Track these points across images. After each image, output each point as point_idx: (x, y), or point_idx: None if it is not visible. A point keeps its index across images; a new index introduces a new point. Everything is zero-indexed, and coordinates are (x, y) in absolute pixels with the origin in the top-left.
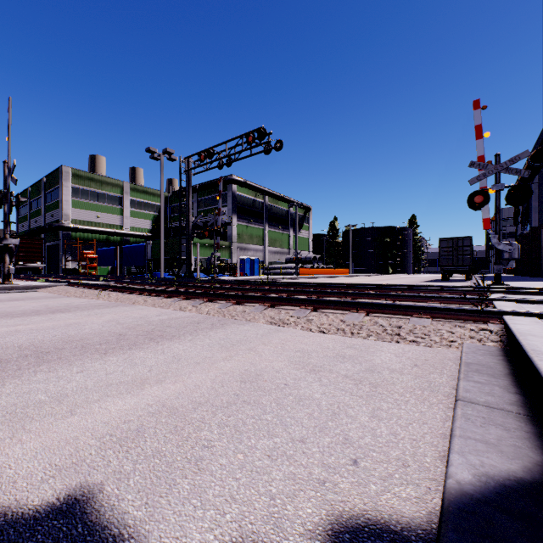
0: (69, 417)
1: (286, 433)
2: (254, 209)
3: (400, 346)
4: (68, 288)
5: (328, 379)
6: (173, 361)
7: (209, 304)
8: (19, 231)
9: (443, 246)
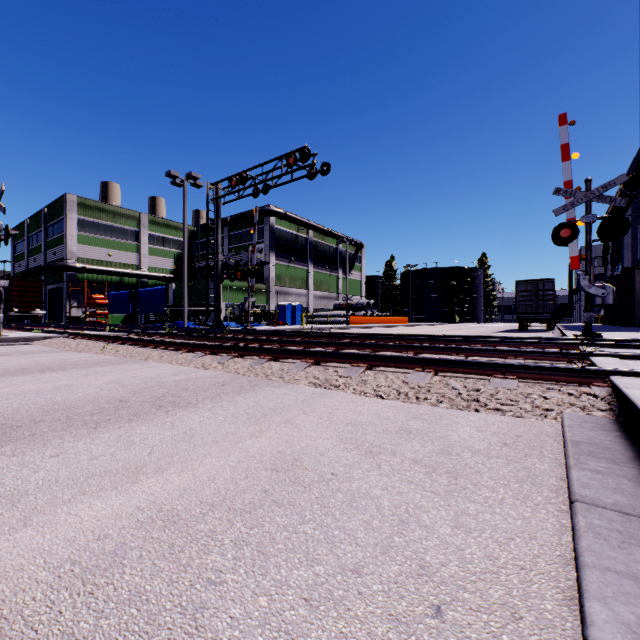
0: (20, 529)
1: (333, 556)
2: (297, 246)
3: (480, 416)
4: (69, 340)
5: (391, 466)
6: (183, 439)
7: (238, 360)
8: (16, 271)
9: (520, 290)
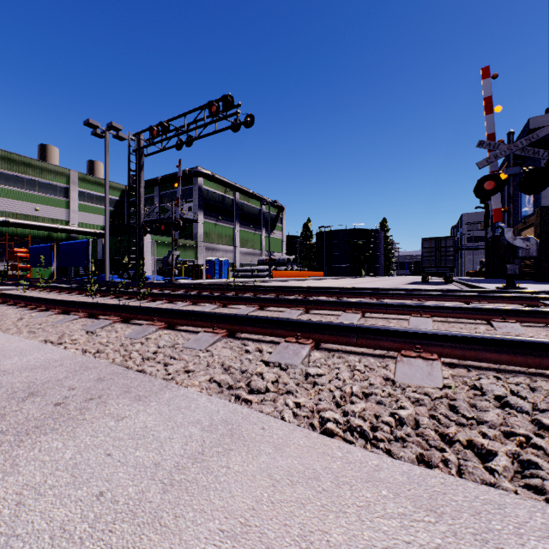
0: None
1: None
2: (224, 207)
3: None
4: None
5: None
6: None
7: (117, 327)
8: None
9: (425, 246)
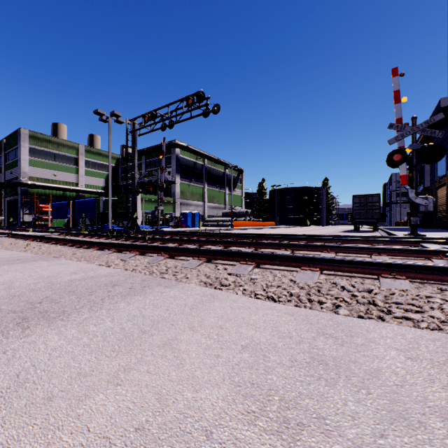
0: None
1: None
2: (195, 171)
3: (393, 329)
4: (5, 239)
5: None
6: (1, 395)
7: (139, 257)
8: None
9: (356, 202)
